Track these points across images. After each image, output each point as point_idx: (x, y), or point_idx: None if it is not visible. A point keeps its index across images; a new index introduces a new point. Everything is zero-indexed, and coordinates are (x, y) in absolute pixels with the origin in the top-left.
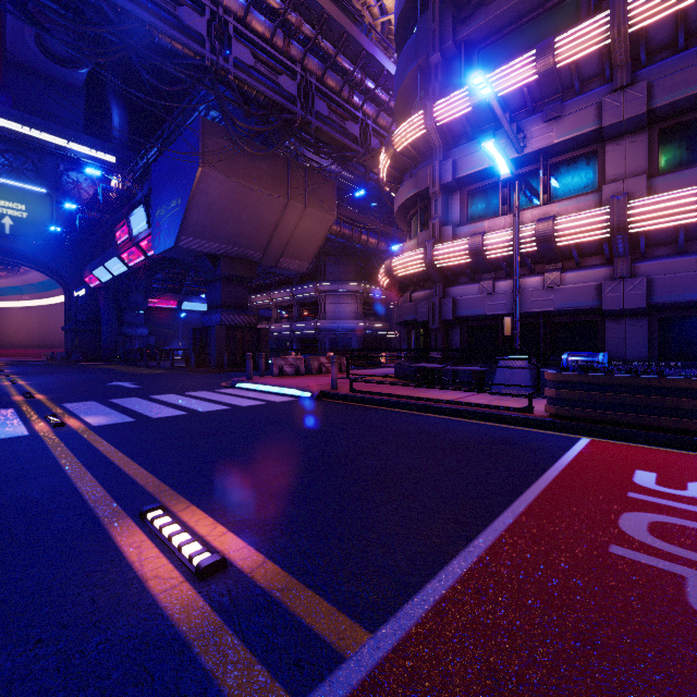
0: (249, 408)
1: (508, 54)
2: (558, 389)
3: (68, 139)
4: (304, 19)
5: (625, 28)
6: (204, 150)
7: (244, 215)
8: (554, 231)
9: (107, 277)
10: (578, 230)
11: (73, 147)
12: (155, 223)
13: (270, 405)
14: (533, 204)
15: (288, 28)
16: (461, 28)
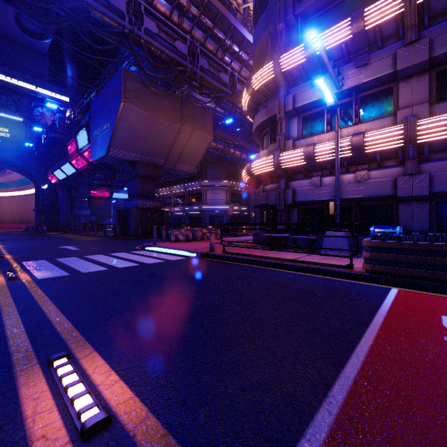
0: (152, 265)
1: (330, 23)
2: (372, 252)
3: (37, 86)
4: (192, 3)
5: (415, 0)
6: (125, 91)
7: (152, 134)
8: (364, 142)
9: (62, 176)
10: (381, 141)
11: (40, 91)
12: (93, 140)
13: (167, 263)
14: (347, 124)
15: (181, 9)
16: (298, 6)
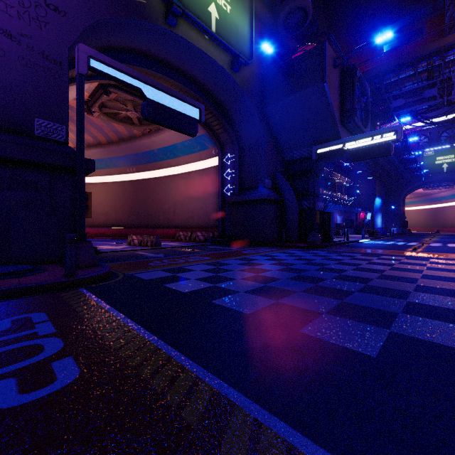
0: None
1: None
2: None
3: None
4: None
5: None
6: None
7: None
8: None
9: None
10: None
11: None
12: None
13: None
14: None
15: None
16: None
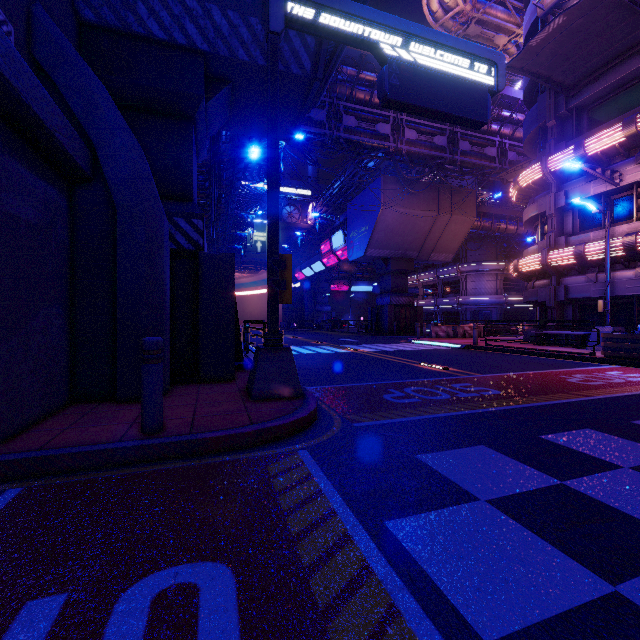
0: (428, 350)
1: (611, 111)
2: (605, 342)
3: (286, 187)
4: None
5: None
6: (384, 196)
7: (407, 229)
8: (637, 243)
9: (310, 273)
10: None
11: (289, 191)
12: (349, 241)
13: (438, 349)
14: (632, 217)
15: None
16: (571, 100)
